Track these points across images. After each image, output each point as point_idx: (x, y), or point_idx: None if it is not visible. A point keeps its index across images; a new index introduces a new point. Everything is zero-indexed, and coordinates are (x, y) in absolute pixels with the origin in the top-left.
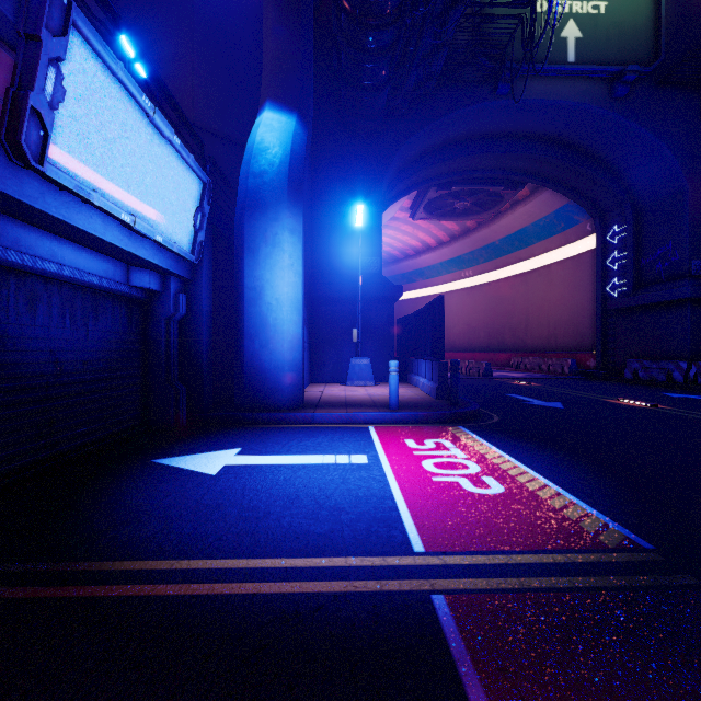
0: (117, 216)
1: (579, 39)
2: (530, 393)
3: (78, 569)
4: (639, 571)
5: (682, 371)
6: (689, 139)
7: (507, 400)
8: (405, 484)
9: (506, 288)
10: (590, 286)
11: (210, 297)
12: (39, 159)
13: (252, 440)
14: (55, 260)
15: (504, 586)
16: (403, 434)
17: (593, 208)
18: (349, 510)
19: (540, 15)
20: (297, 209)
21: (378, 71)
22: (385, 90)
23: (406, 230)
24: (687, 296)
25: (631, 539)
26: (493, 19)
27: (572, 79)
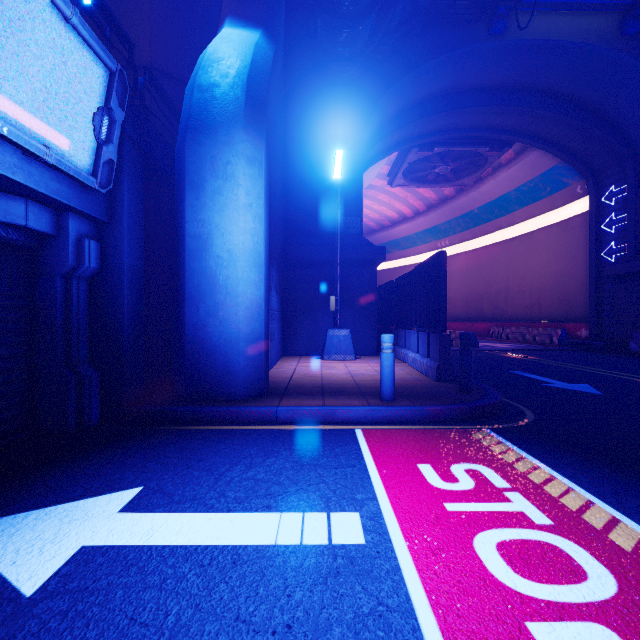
0: None
1: None
2: (538, 370)
3: None
4: None
5: None
6: None
7: (519, 380)
8: None
9: (484, 257)
10: (580, 252)
11: (139, 247)
12: None
13: (172, 464)
14: None
15: None
16: (410, 448)
17: (586, 168)
18: None
19: None
20: (257, 133)
21: None
22: (367, 19)
23: (383, 200)
24: None
25: None
26: None
27: (575, 16)
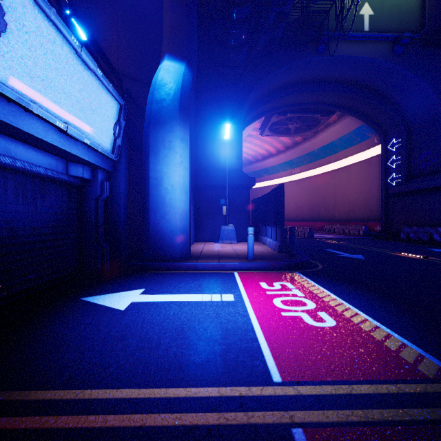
0: (53, 123)
1: (372, 16)
2: (340, 248)
3: None
4: None
5: (440, 234)
6: None
7: (326, 253)
8: (262, 318)
9: (321, 180)
10: (377, 178)
11: (126, 184)
12: None
13: (153, 283)
14: (9, 155)
15: (352, 419)
16: (258, 278)
17: (379, 128)
18: (221, 341)
19: (346, 0)
20: (185, 125)
21: (240, 35)
22: (244, 48)
23: (257, 143)
24: None
25: None
26: (316, 1)
27: (366, 42)
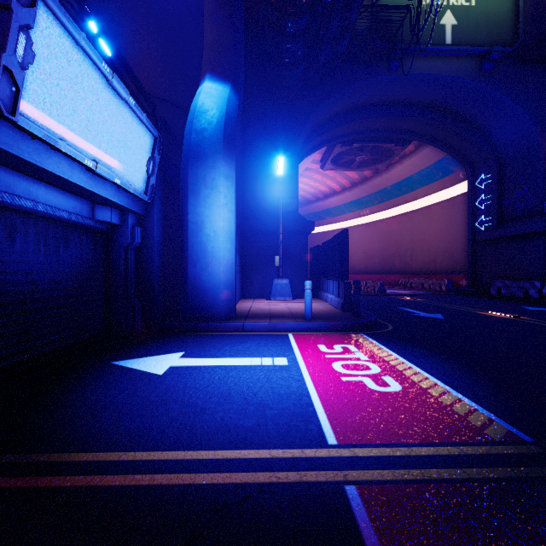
0: (81, 161)
1: (455, 26)
2: (416, 307)
3: (38, 460)
4: (523, 462)
5: (537, 289)
6: (542, 105)
7: (398, 312)
8: (319, 383)
9: (396, 224)
10: (463, 222)
11: (161, 229)
12: (12, 111)
13: (193, 345)
14: (30, 197)
15: (408, 477)
16: (316, 340)
17: (464, 160)
18: (273, 406)
19: (424, 7)
20: (230, 159)
21: (295, 50)
22: (300, 66)
23: (317, 178)
24: (540, 229)
25: (513, 433)
26: (387, 9)
27: (449, 57)
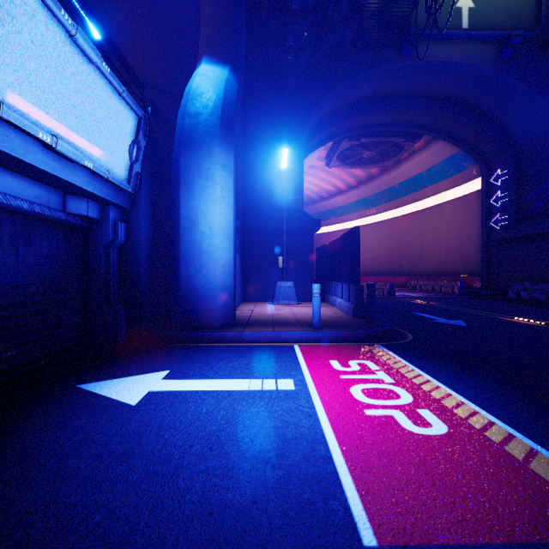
0: (33, 134)
1: (472, 9)
2: (432, 311)
3: None
4: None
5: None
6: None
7: (414, 318)
8: (337, 420)
9: (404, 223)
10: (476, 221)
11: (149, 226)
12: None
13: (182, 361)
14: None
15: None
16: (327, 354)
17: (479, 156)
18: (276, 462)
19: None
20: (228, 147)
21: (301, 32)
22: (306, 50)
23: (322, 177)
24: None
25: None
26: None
27: (465, 44)
